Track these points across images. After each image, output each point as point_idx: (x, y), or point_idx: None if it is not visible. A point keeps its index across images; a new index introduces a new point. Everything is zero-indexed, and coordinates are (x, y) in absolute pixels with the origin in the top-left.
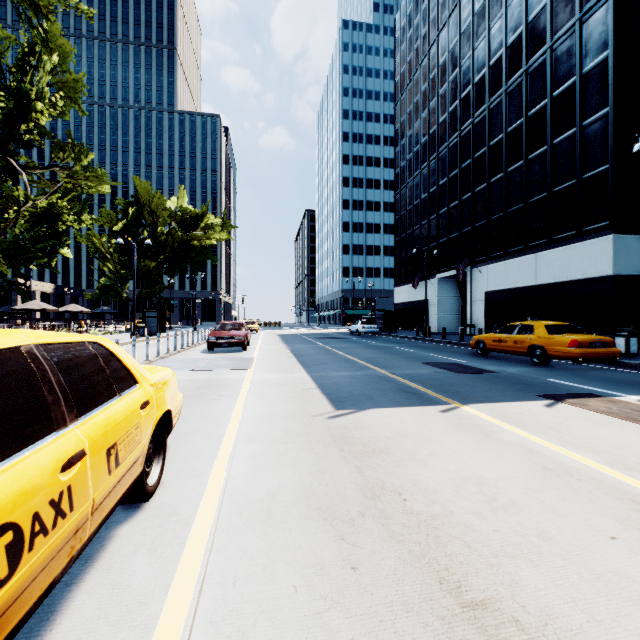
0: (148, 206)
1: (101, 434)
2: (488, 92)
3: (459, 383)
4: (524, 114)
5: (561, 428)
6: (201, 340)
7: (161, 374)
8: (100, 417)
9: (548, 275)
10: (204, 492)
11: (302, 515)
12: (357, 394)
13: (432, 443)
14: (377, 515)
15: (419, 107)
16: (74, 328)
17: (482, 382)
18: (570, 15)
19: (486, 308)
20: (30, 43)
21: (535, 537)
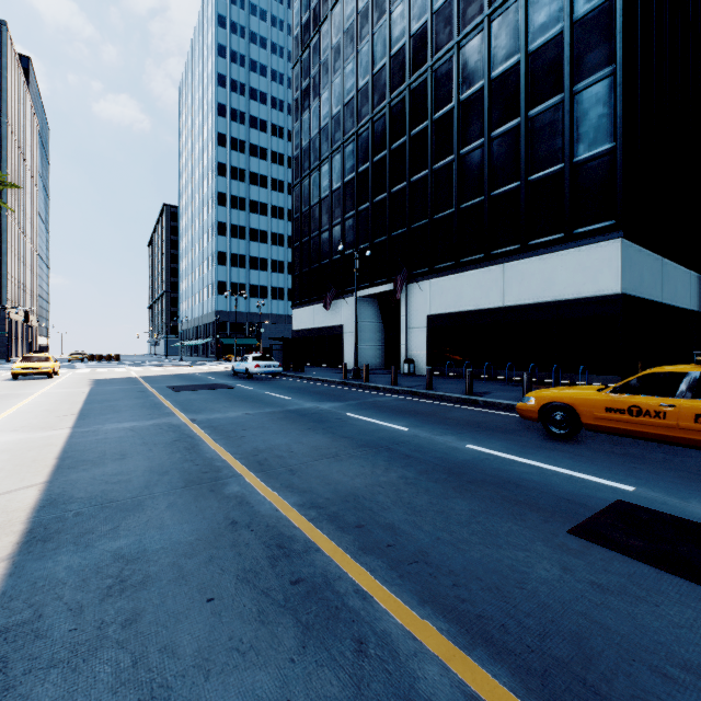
0: None
1: None
2: (431, 46)
3: None
4: (486, 75)
5: None
6: None
7: None
8: None
9: (522, 293)
10: None
11: None
12: None
13: None
14: None
15: (329, 67)
16: None
17: None
18: None
19: (429, 337)
20: None
21: None
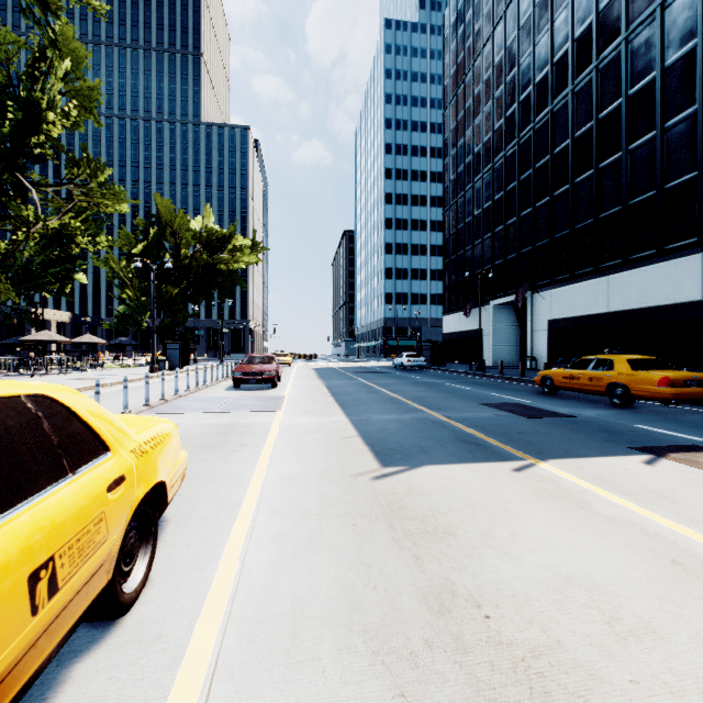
0: (170, 226)
1: (18, 551)
2: (551, 93)
3: (529, 430)
4: (594, 116)
5: (676, 497)
6: (227, 375)
7: (153, 431)
8: (24, 519)
9: (623, 301)
10: (206, 598)
11: (341, 644)
12: (407, 445)
13: (511, 518)
14: (450, 646)
15: (471, 113)
16: (91, 361)
17: (557, 429)
18: (649, 0)
19: (549, 339)
20: (41, 47)
21: (699, 697)
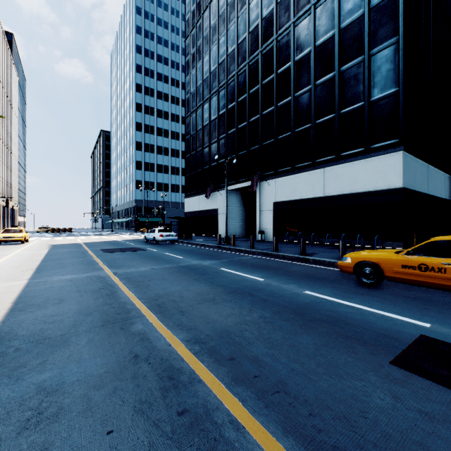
0: None
1: None
2: (276, 25)
3: None
4: (312, 43)
5: None
6: None
7: None
8: None
9: (336, 187)
10: None
11: None
12: None
13: None
14: None
15: (209, 40)
16: None
17: None
18: None
19: (274, 217)
20: None
21: None
